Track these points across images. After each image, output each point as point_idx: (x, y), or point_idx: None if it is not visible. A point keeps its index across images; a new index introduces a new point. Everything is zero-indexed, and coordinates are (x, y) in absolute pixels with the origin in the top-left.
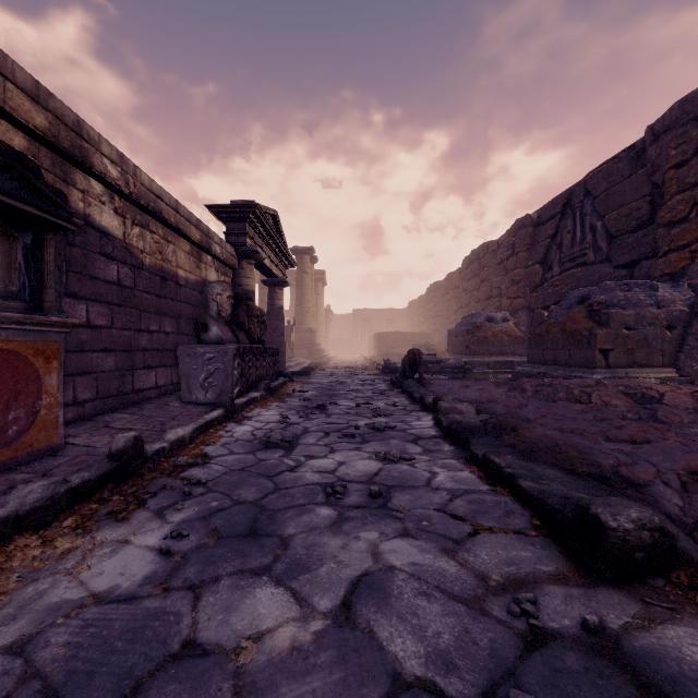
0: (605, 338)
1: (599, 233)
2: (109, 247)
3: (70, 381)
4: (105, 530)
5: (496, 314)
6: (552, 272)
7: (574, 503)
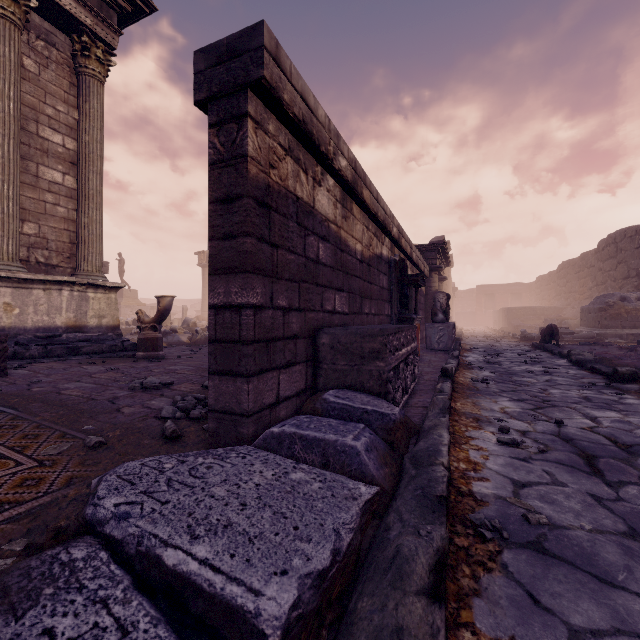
0: None
1: None
2: None
3: None
4: (472, 370)
5: (630, 294)
6: None
7: (612, 368)
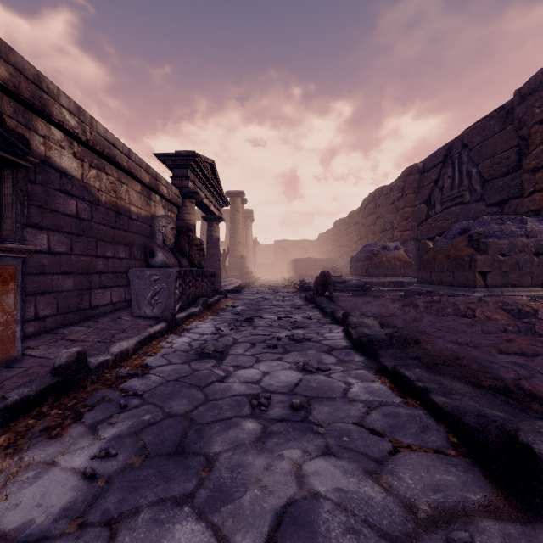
0: (484, 263)
1: (474, 178)
2: (68, 185)
3: (32, 299)
4: (35, 449)
5: (390, 244)
6: (435, 209)
7: (498, 427)
